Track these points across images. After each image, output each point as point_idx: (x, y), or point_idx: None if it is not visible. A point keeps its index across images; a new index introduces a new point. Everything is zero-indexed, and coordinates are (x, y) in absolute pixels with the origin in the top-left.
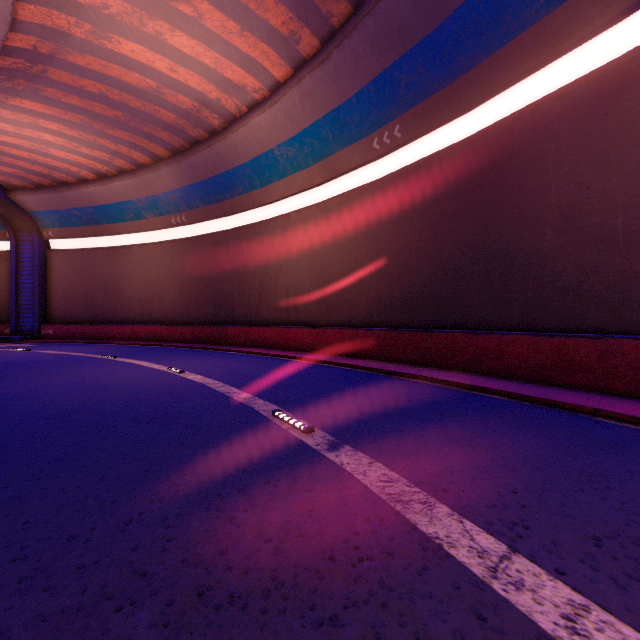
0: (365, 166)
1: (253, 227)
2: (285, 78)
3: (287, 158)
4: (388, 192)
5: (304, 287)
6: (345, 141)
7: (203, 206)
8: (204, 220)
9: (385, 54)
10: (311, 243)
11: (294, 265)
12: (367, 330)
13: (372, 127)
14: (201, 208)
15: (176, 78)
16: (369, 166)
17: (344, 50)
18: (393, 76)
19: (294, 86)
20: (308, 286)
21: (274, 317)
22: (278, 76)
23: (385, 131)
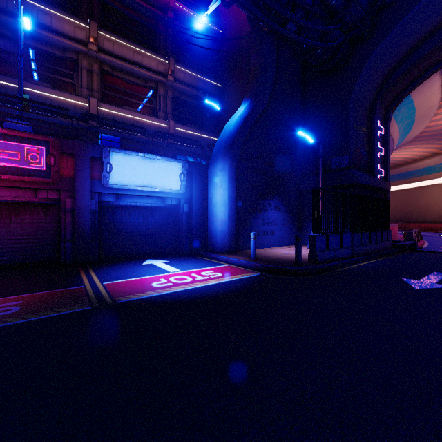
0: None
1: (422, 188)
2: (439, 152)
3: (439, 167)
4: None
5: None
6: None
7: (397, 181)
8: (397, 185)
9: None
10: None
11: None
12: None
13: None
14: (396, 181)
15: (399, 157)
16: None
17: None
18: None
19: None
20: None
21: (432, 220)
22: (437, 152)
23: None
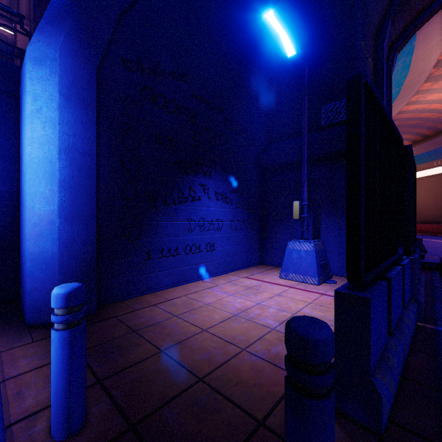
0: (430, 168)
1: None
2: None
3: None
4: (440, 179)
5: None
6: (421, 162)
7: None
8: None
9: (436, 146)
10: None
11: None
12: (431, 224)
13: (433, 159)
14: None
15: None
16: (432, 168)
17: (421, 146)
18: (440, 149)
19: None
20: None
21: None
22: None
23: (438, 161)
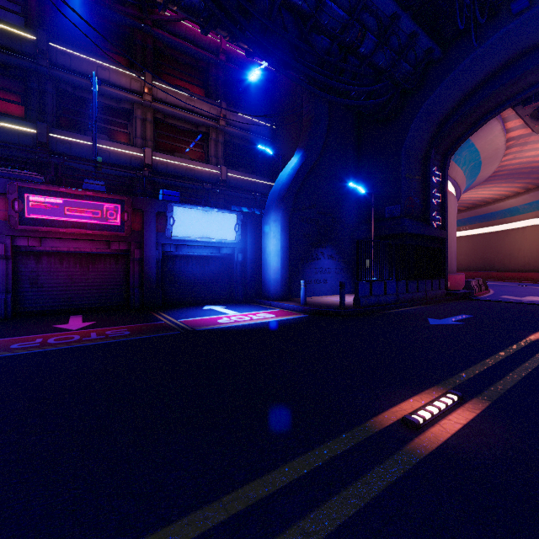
0: None
1: (505, 231)
2: (522, 191)
3: (524, 208)
4: None
5: (533, 256)
6: None
7: (478, 223)
8: (478, 228)
9: None
10: (536, 239)
11: (528, 247)
12: None
13: None
14: (477, 224)
15: (477, 196)
16: None
17: None
18: None
19: (526, 195)
20: (535, 256)
21: (517, 268)
22: (519, 191)
23: None
